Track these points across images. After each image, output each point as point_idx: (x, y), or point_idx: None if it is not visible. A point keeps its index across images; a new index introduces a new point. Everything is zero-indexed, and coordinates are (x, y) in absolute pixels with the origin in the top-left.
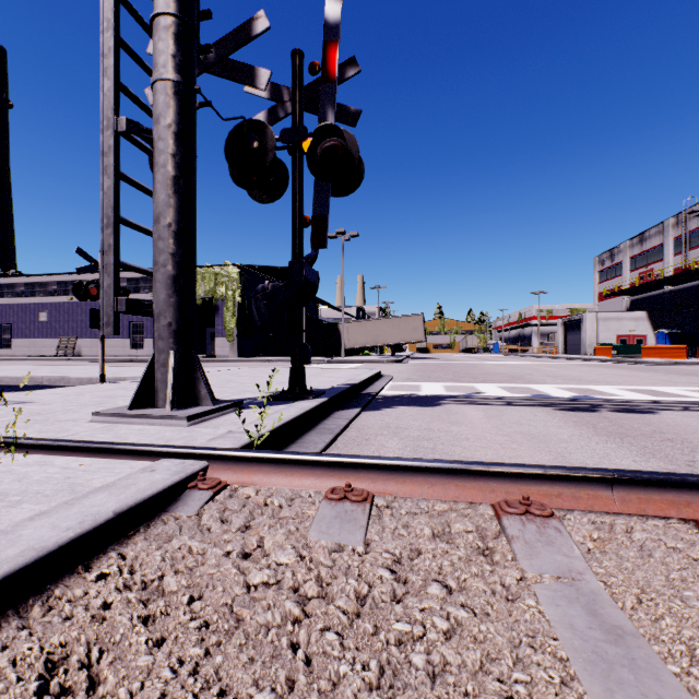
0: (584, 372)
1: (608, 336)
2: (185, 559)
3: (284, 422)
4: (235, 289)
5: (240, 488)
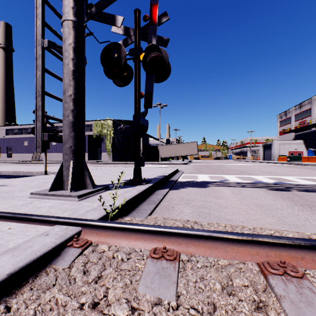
0: (276, 169)
1: (284, 152)
2: (49, 314)
3: (129, 198)
4: (110, 131)
5: (99, 245)
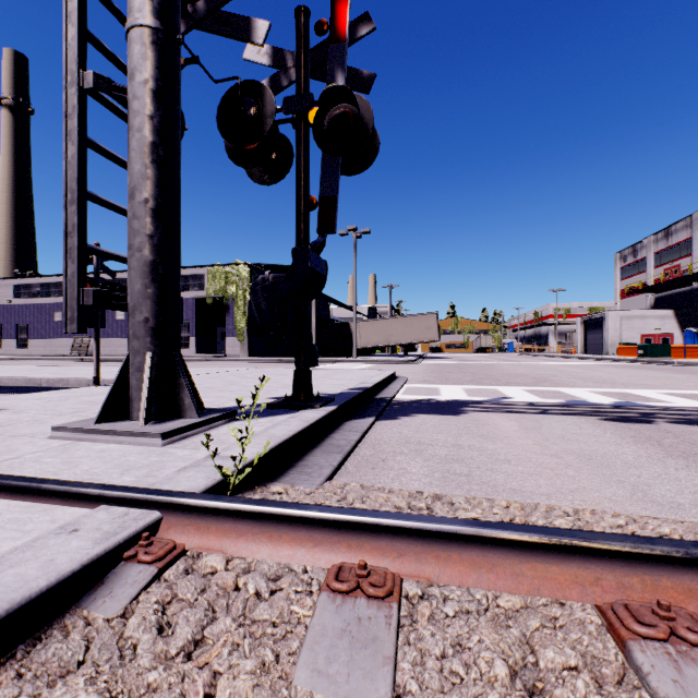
0: (614, 374)
1: (632, 335)
2: None
3: (281, 440)
4: (245, 288)
5: (203, 556)
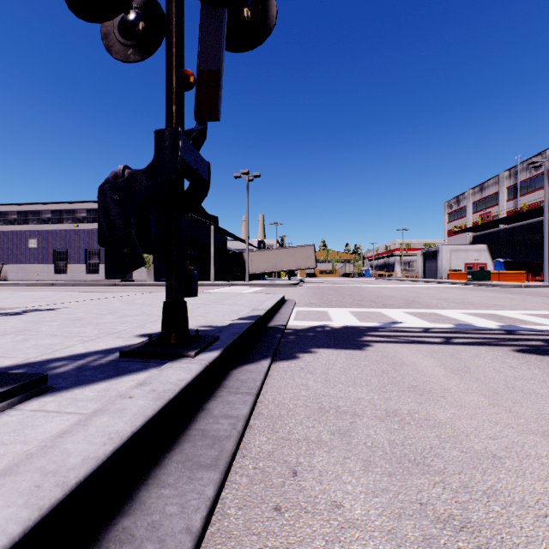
0: (462, 295)
1: (458, 264)
2: None
3: (63, 490)
4: None
5: None
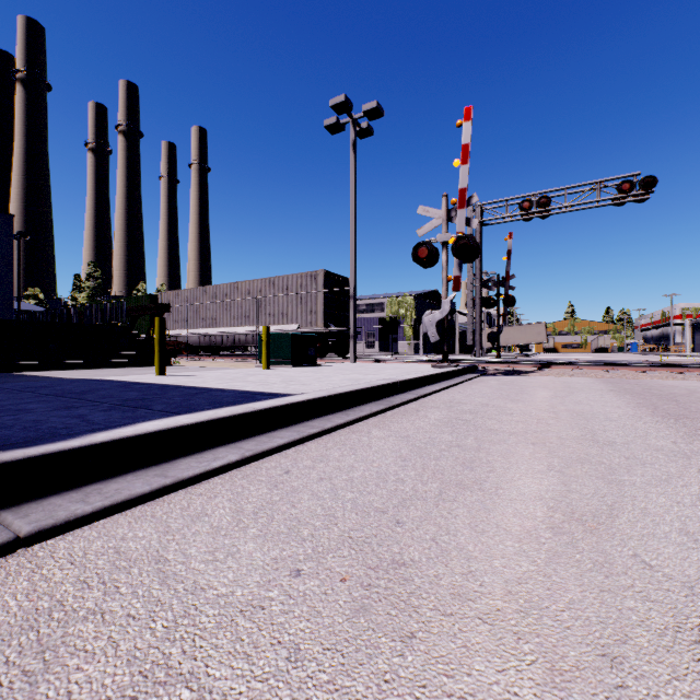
0: None
1: None
2: None
3: None
4: (411, 311)
5: None
